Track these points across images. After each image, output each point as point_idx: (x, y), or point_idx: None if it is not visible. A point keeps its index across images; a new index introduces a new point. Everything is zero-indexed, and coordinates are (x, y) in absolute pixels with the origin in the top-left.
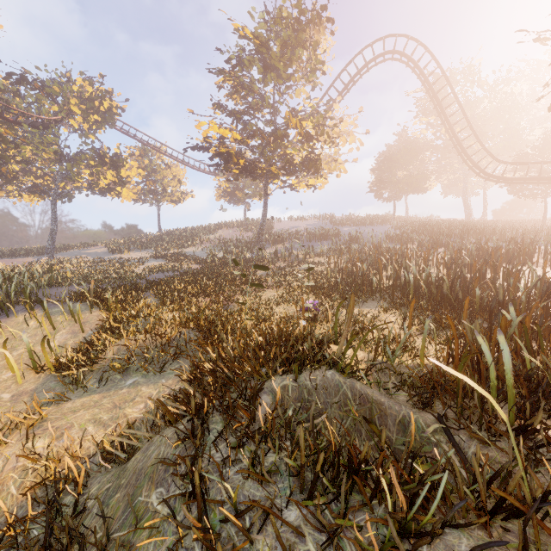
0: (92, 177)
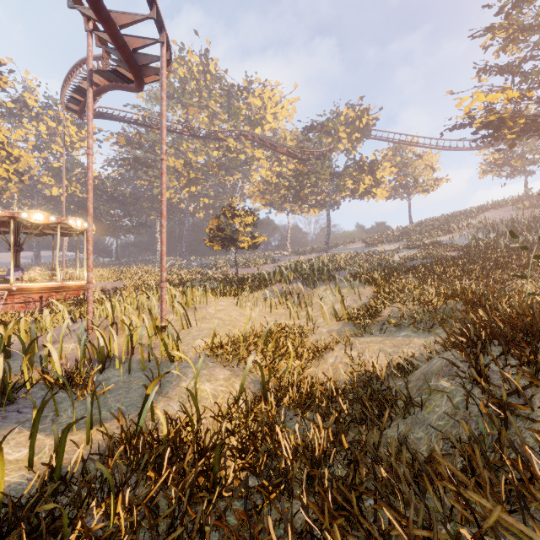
0: (354, 186)
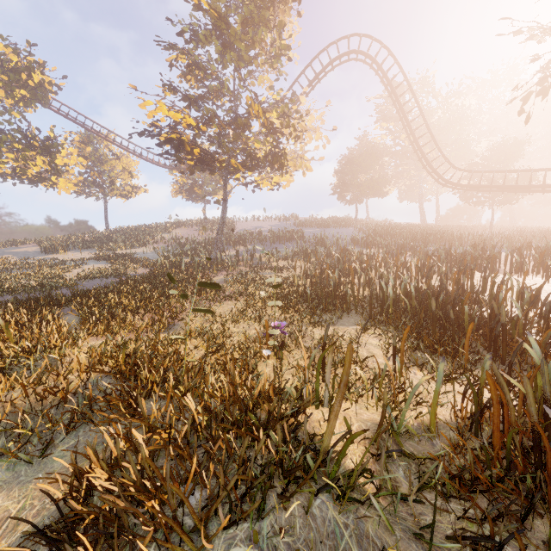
0: (17, 163)
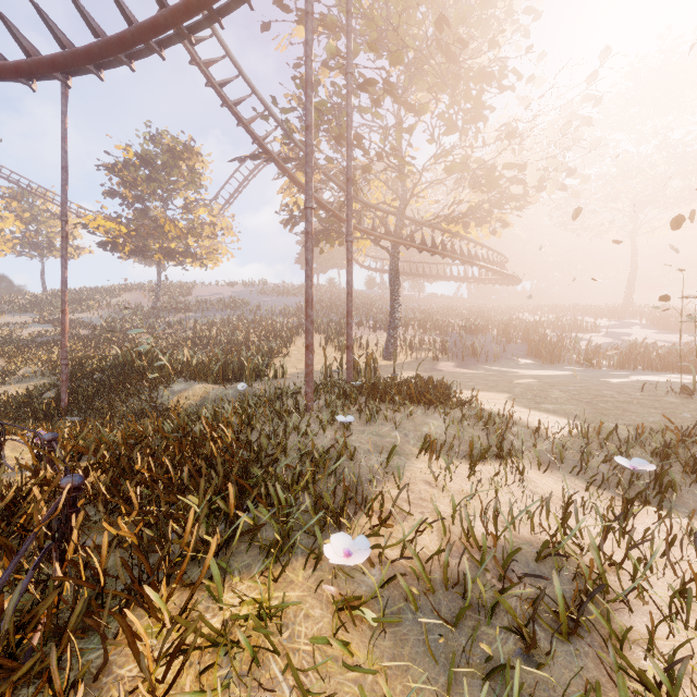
0: None
